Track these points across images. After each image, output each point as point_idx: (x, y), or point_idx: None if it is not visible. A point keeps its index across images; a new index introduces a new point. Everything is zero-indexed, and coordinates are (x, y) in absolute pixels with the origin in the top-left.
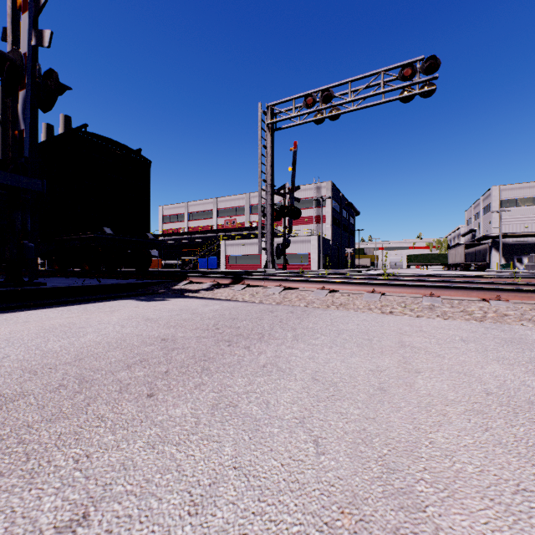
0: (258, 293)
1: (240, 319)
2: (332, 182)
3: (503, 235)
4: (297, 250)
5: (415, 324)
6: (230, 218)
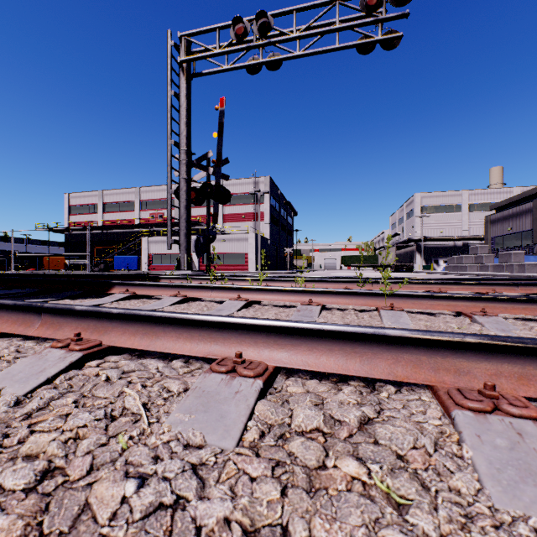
0: None
1: None
2: (270, 178)
3: (424, 238)
4: (232, 249)
5: None
6: (156, 212)
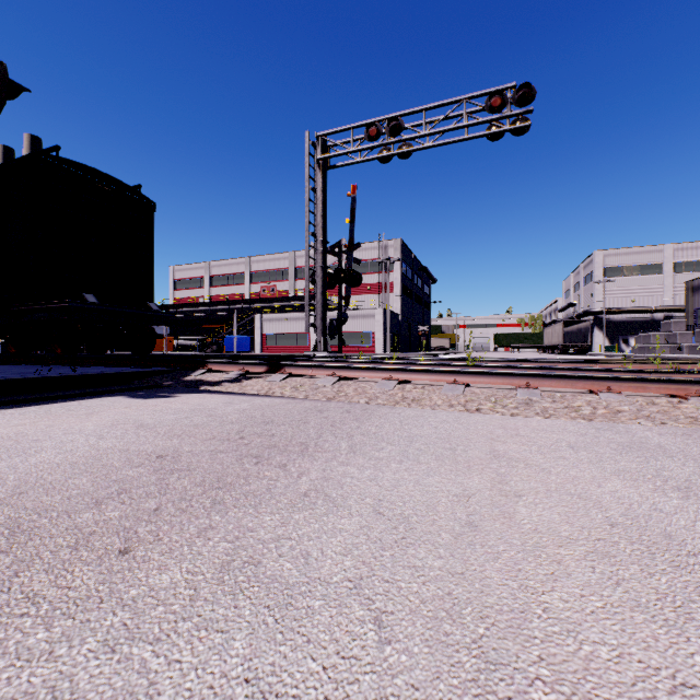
0: (303, 386)
1: (276, 423)
2: (402, 240)
3: (607, 310)
4: (357, 327)
5: (510, 426)
6: (268, 284)
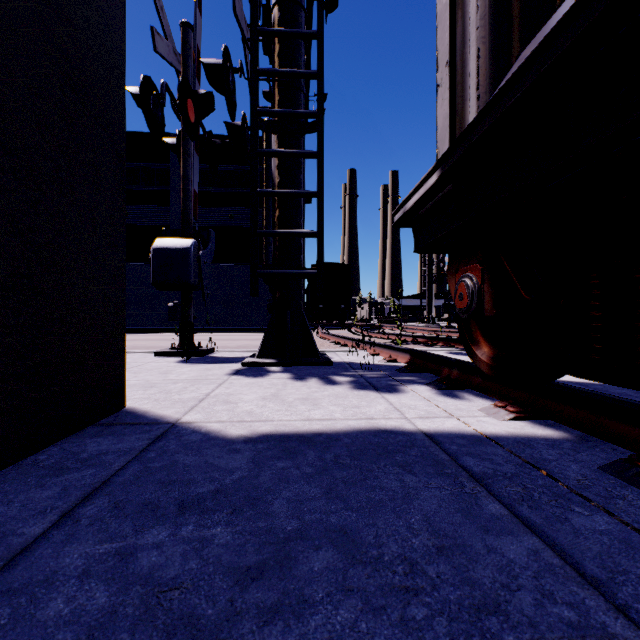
0: None
1: None
2: None
3: None
4: None
5: None
6: None
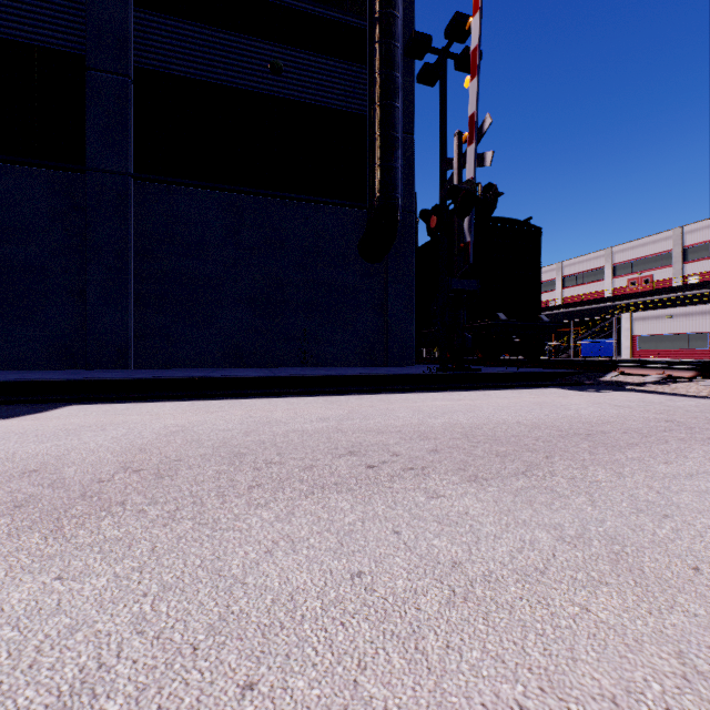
0: None
1: None
2: None
3: None
4: None
5: None
6: (638, 275)
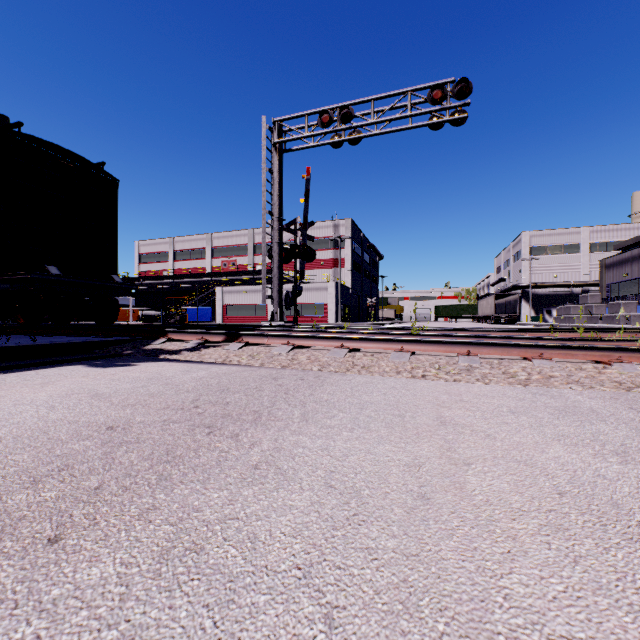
0: (260, 354)
1: (231, 391)
2: (352, 220)
3: (533, 285)
4: (311, 299)
5: (454, 392)
6: (228, 259)
